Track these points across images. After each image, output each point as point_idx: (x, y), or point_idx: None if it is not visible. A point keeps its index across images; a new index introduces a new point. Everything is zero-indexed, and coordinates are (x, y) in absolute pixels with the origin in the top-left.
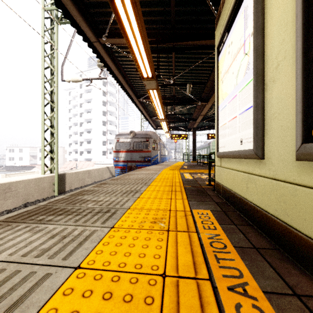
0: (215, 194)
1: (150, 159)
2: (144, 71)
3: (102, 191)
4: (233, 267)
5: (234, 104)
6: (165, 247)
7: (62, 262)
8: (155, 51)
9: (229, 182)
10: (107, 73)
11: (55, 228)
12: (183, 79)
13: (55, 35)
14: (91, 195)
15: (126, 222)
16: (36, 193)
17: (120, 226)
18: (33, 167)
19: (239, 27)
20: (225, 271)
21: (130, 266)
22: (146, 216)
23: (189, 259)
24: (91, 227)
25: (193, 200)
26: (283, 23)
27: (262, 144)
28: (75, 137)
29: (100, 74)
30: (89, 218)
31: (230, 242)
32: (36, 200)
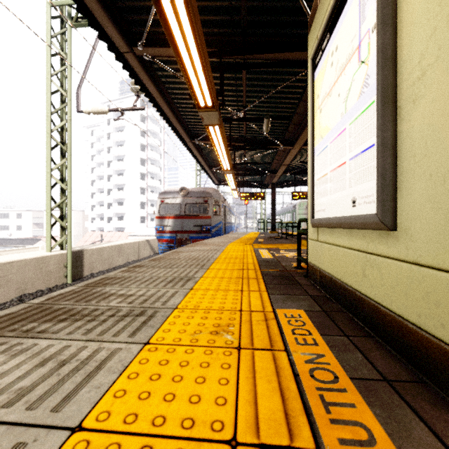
0: (309, 283)
1: (210, 229)
2: (200, 96)
3: (136, 279)
4: (354, 422)
5: (341, 143)
6: (234, 381)
7: (51, 418)
8: (217, 67)
9: (331, 265)
10: (148, 103)
11: (50, 345)
12: (257, 112)
13: (67, 44)
14: (117, 285)
15: (171, 332)
16: (38, 281)
17: (159, 341)
18: (38, 239)
19: (351, 21)
20: (342, 430)
21: (173, 423)
22: (204, 321)
23: (276, 406)
24: (111, 343)
25: (277, 293)
26: (435, 0)
27: (393, 206)
28: (100, 197)
29: (135, 102)
30: (109, 326)
31: (342, 369)
32: (38, 290)
